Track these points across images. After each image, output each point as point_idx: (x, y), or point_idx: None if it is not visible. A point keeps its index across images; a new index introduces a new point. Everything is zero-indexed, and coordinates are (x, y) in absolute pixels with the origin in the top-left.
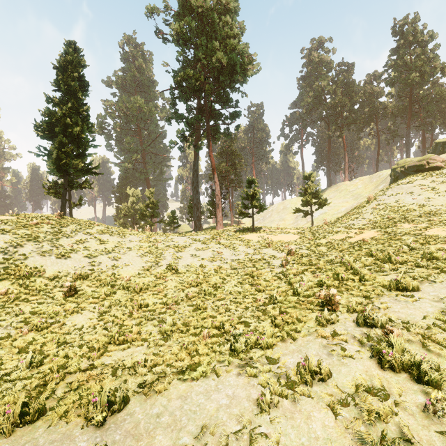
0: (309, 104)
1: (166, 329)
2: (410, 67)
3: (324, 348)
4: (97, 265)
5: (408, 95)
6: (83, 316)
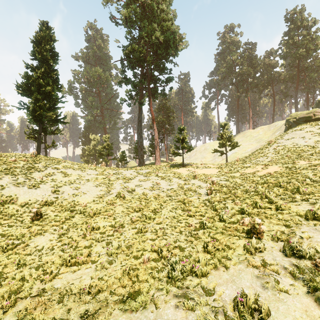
0: (223, 73)
1: (112, 251)
2: (298, 45)
3: (257, 279)
4: (61, 193)
5: (297, 66)
6: (45, 237)
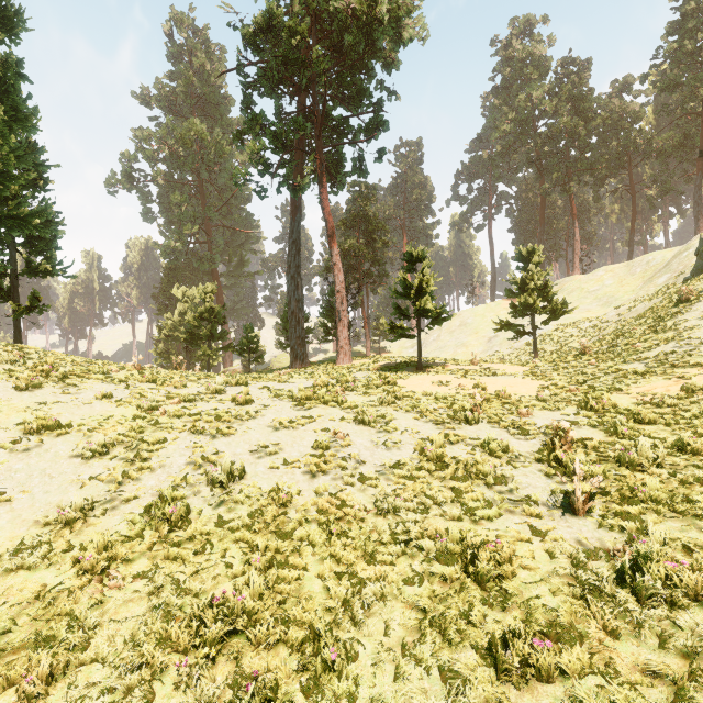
0: (508, 135)
1: None
2: None
3: None
4: None
5: (699, 111)
6: None
